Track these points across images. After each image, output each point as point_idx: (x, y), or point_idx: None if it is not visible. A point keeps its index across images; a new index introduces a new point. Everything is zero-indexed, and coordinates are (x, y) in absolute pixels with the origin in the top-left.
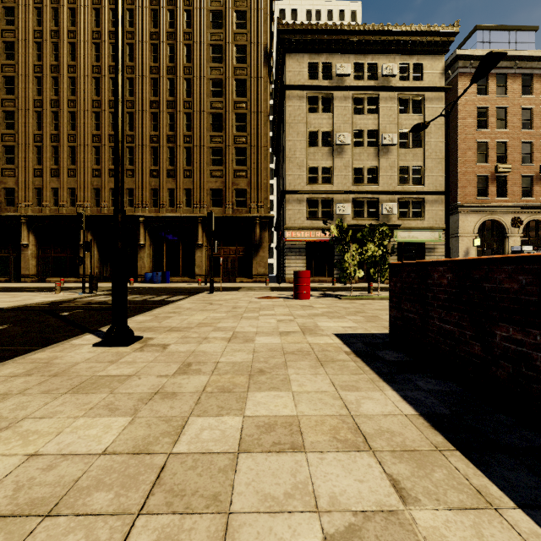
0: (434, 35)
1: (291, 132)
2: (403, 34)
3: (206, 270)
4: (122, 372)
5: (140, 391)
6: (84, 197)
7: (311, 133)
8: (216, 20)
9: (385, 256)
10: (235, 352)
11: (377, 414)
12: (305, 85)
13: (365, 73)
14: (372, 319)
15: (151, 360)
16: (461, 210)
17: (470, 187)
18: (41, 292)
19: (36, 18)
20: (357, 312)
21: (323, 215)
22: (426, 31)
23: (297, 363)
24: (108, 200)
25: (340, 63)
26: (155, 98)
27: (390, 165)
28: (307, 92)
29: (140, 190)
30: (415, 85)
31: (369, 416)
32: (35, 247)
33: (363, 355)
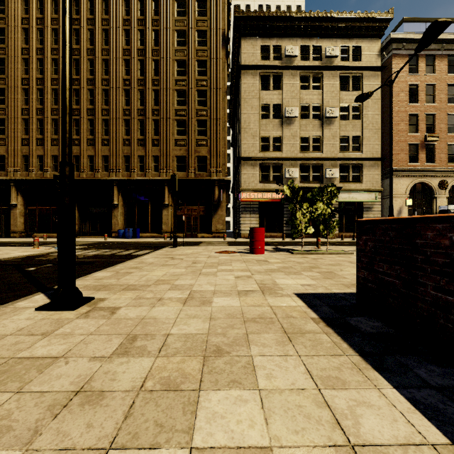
0: (371, 20)
1: (246, 106)
2: (344, 20)
3: (172, 226)
4: (49, 351)
5: (58, 389)
6: None
7: (263, 107)
8: (181, 9)
9: (333, 214)
10: (189, 318)
11: (390, 444)
12: (258, 65)
13: (311, 54)
14: (329, 276)
15: (92, 331)
16: (395, 174)
17: (402, 154)
18: (22, 247)
19: (24, 7)
20: (311, 267)
21: (274, 178)
22: (364, 17)
23: (260, 336)
24: (86, 166)
25: (288, 46)
26: (128, 77)
27: (332, 135)
28: (260, 71)
29: (114, 157)
30: (354, 65)
31: (380, 449)
32: (22, 206)
33: (334, 324)
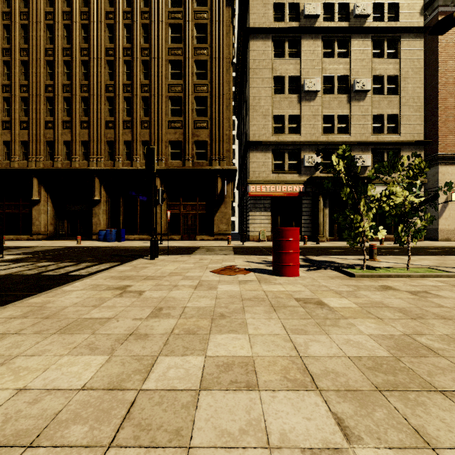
0: None
1: (255, 78)
2: None
3: (165, 227)
4: None
5: None
6: (37, 150)
7: (277, 79)
8: None
9: (422, 204)
10: None
11: None
12: (271, 27)
13: (336, 13)
14: None
15: None
16: (442, 162)
17: (451, 136)
18: None
19: None
20: None
21: (289, 168)
22: None
23: None
24: (62, 153)
25: (308, 3)
26: (111, 45)
27: (362, 113)
28: (272, 35)
29: (95, 142)
30: (390, 26)
31: None
32: None
33: None
